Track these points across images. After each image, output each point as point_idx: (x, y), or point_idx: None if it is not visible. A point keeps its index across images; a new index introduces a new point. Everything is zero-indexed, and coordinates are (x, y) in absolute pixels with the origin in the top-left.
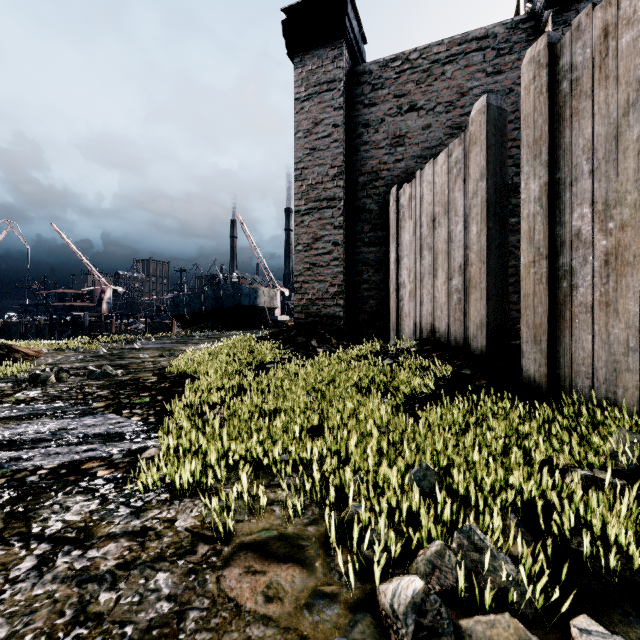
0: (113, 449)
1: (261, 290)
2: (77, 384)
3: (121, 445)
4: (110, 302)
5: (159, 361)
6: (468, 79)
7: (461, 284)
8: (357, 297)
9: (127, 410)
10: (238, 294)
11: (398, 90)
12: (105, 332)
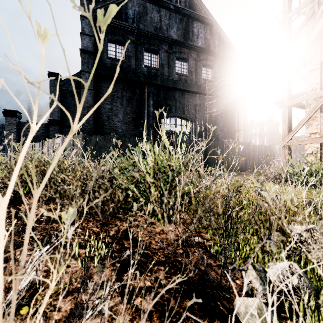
0: None
1: None
2: None
3: None
4: None
5: None
6: (39, 129)
7: None
8: None
9: None
10: None
11: (28, 127)
12: None
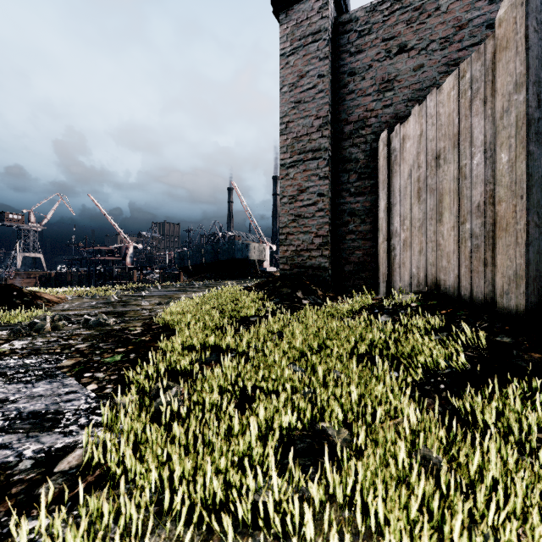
0: (30, 447)
1: (252, 245)
2: (67, 334)
3: (45, 438)
4: (132, 256)
5: (155, 309)
6: (467, 10)
7: (479, 228)
8: (343, 248)
9: (90, 373)
10: (232, 249)
11: (386, 33)
12: (128, 281)
